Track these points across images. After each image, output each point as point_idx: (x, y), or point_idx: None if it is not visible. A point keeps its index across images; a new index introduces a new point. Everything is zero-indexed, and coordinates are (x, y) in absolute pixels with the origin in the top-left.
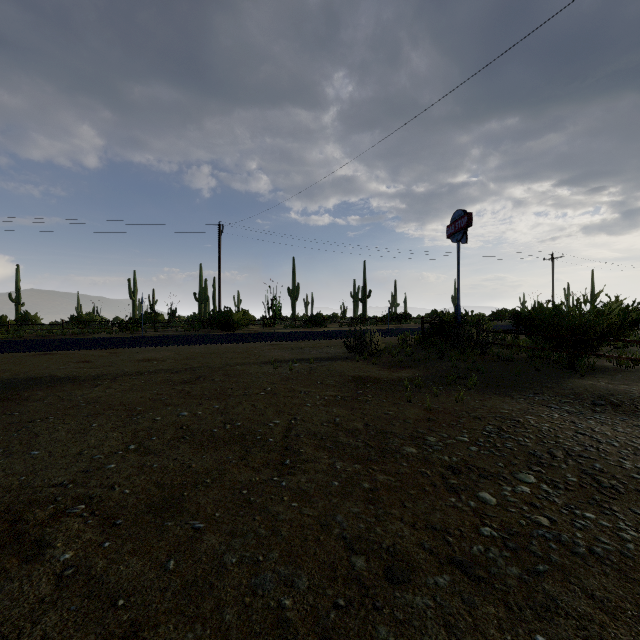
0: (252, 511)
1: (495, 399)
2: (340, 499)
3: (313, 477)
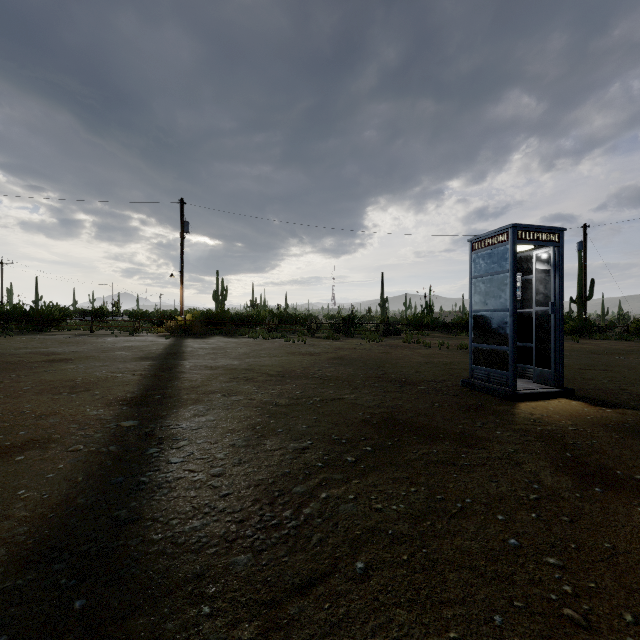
0: (1, 341)
1: (22, 336)
2: (14, 340)
3: (3, 340)
